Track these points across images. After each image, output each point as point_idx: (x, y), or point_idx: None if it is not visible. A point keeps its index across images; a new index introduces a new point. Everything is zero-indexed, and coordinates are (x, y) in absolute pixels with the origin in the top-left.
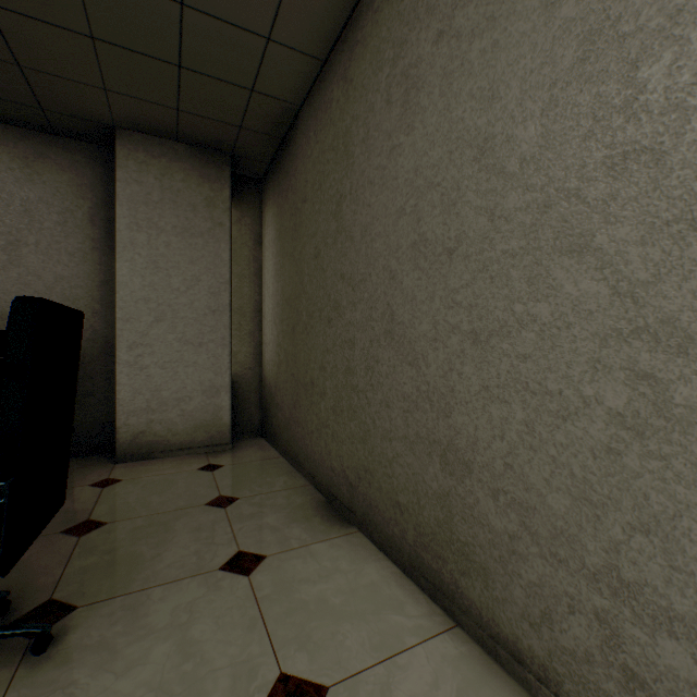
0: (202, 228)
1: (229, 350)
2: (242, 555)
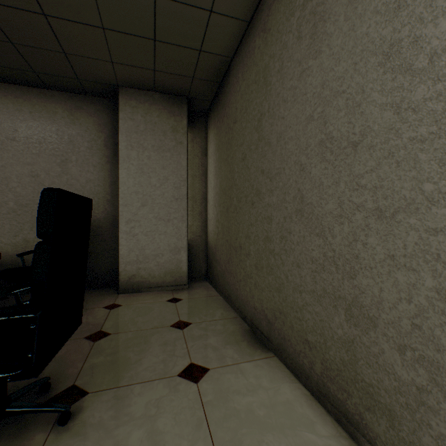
0: (169, 146)
1: (186, 224)
2: (193, 367)
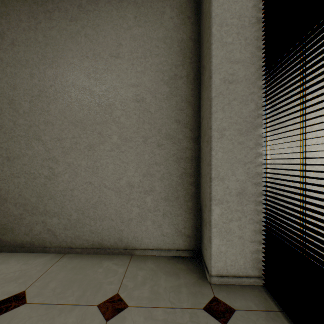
0: None
1: None
2: None
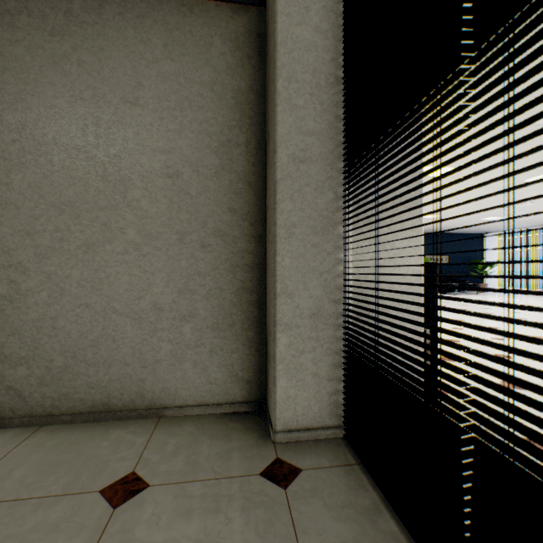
0: None
1: None
2: None
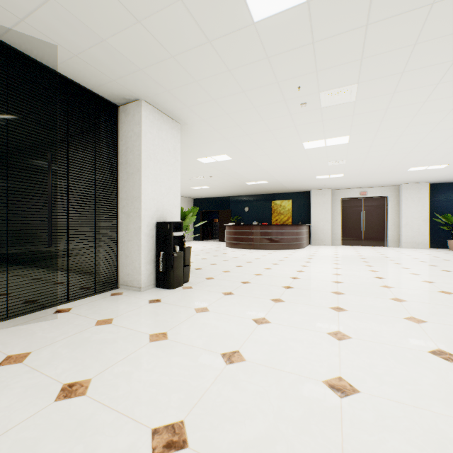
0: None
1: None
2: None
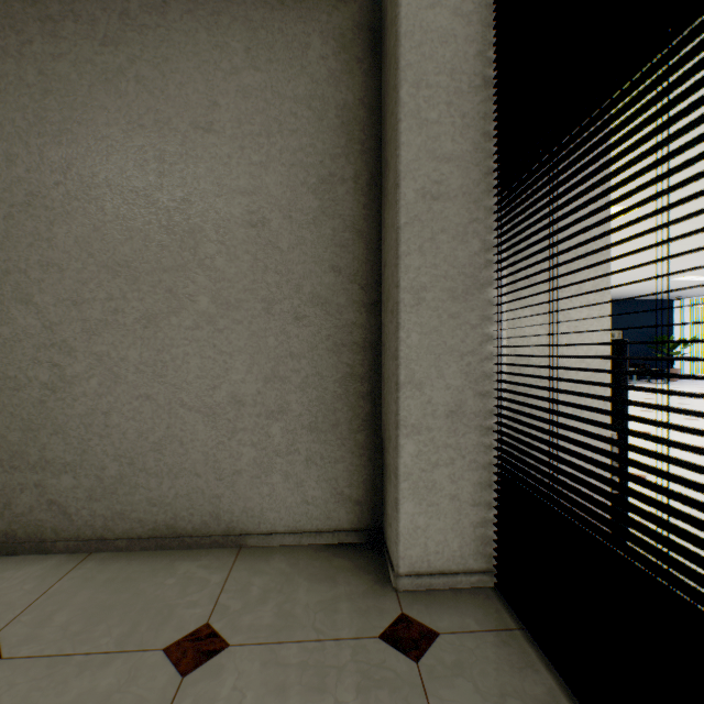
0: None
1: None
2: None
